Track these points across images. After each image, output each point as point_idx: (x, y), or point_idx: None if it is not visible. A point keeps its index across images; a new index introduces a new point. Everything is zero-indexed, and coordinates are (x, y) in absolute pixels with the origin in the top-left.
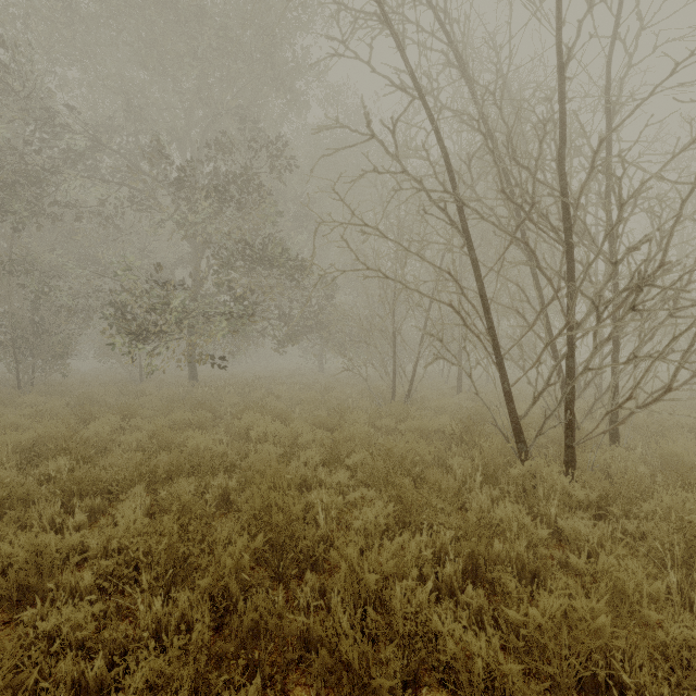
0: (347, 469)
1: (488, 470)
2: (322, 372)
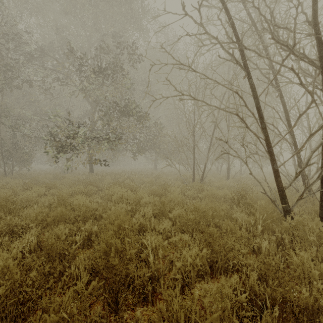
0: (169, 219)
1: (264, 222)
2: (156, 170)
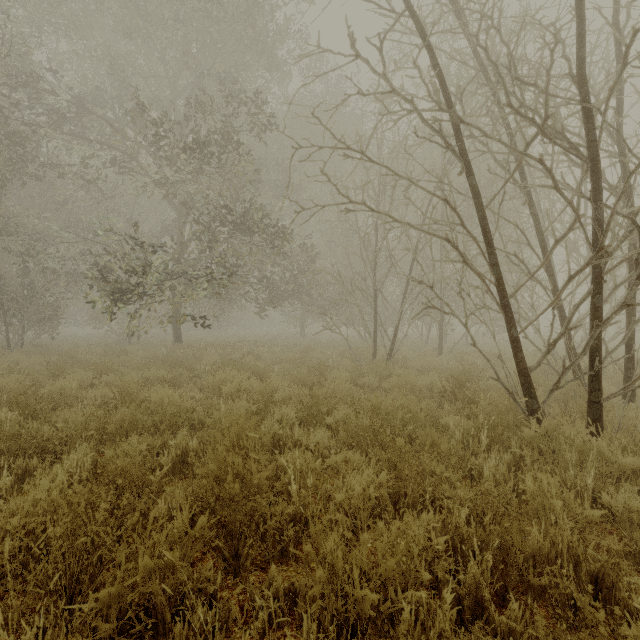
0: (327, 428)
1: (493, 430)
2: (303, 337)
